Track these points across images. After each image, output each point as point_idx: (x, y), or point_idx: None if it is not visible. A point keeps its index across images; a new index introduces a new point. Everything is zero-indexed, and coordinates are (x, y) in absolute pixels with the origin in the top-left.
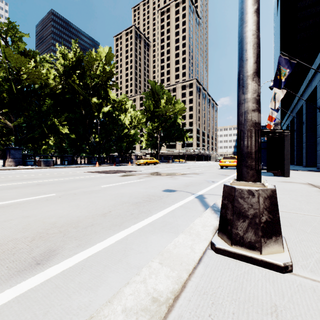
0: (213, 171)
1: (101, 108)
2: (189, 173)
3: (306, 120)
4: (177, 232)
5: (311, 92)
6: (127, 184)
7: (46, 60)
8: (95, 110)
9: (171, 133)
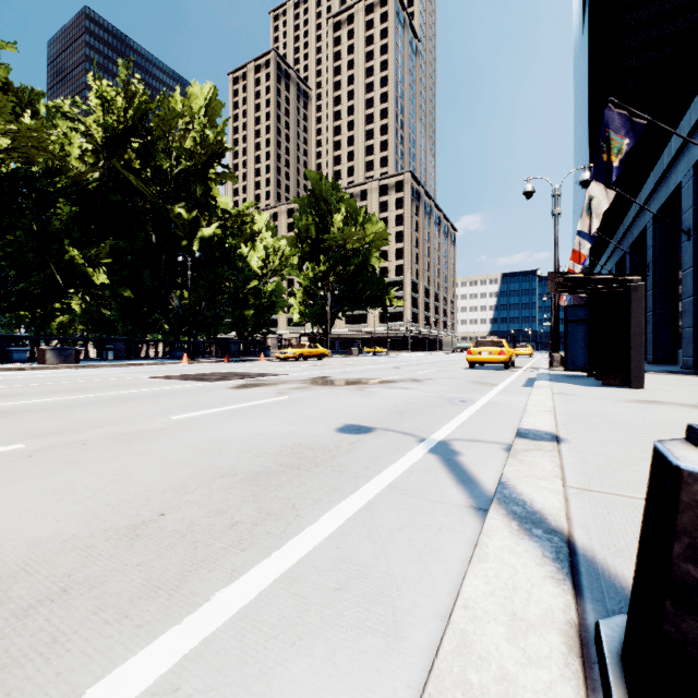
0: (455, 375)
1: (197, 229)
2: (400, 380)
3: (654, 261)
4: (395, 626)
5: (668, 199)
6: (245, 409)
7: (58, 109)
8: (183, 233)
9: (357, 290)
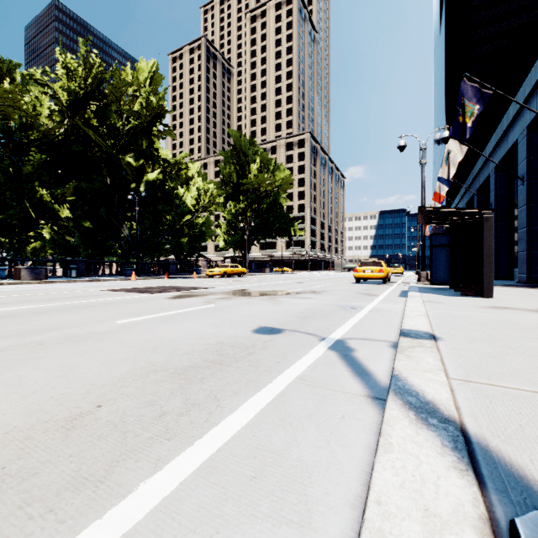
0: (345, 288)
1: (143, 174)
2: (303, 292)
3: (496, 201)
4: (308, 516)
5: (506, 153)
6: (179, 315)
7: (31, 77)
8: (132, 177)
9: (269, 223)
